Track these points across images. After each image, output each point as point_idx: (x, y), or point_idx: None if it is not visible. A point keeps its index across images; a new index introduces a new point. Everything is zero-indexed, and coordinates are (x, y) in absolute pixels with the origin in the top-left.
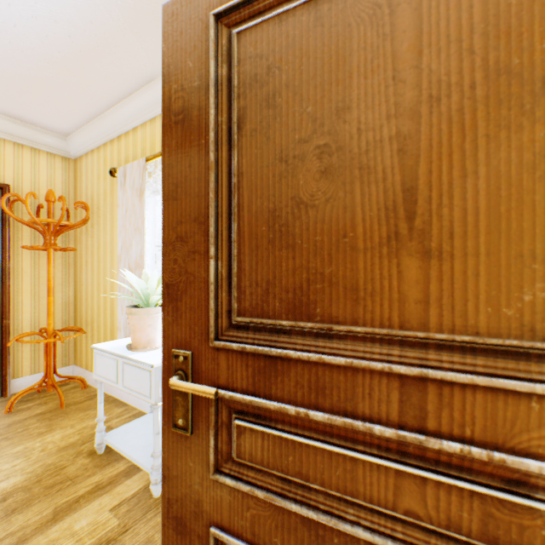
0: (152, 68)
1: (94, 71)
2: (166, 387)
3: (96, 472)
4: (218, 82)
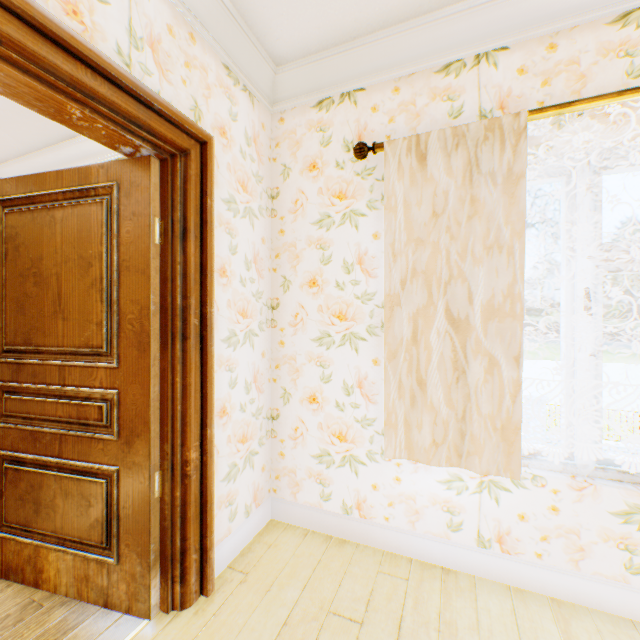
0: (23, 147)
1: None
2: None
3: None
4: None
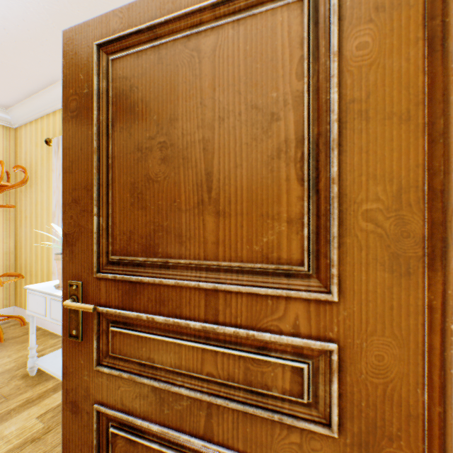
0: None
1: (28, 58)
2: (65, 308)
3: (28, 390)
4: (100, 91)
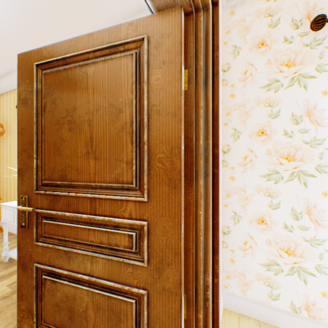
0: None
1: (4, 52)
2: (19, 211)
3: (2, 270)
4: (38, 90)
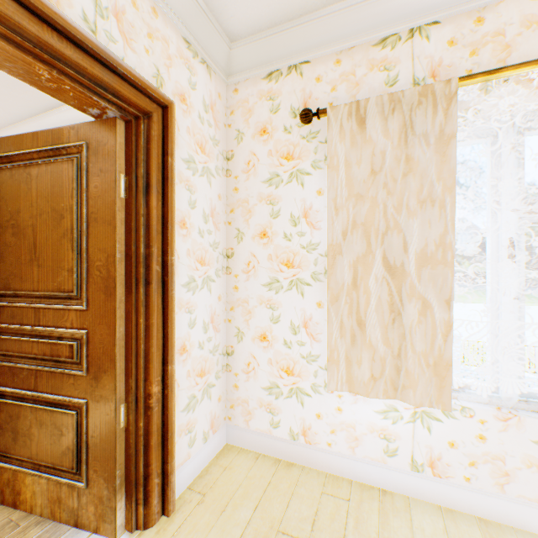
0: (11, 117)
1: None
2: None
3: None
4: None
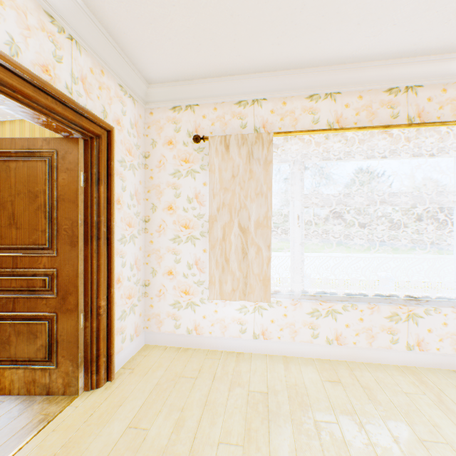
0: None
1: None
2: None
3: None
4: None
